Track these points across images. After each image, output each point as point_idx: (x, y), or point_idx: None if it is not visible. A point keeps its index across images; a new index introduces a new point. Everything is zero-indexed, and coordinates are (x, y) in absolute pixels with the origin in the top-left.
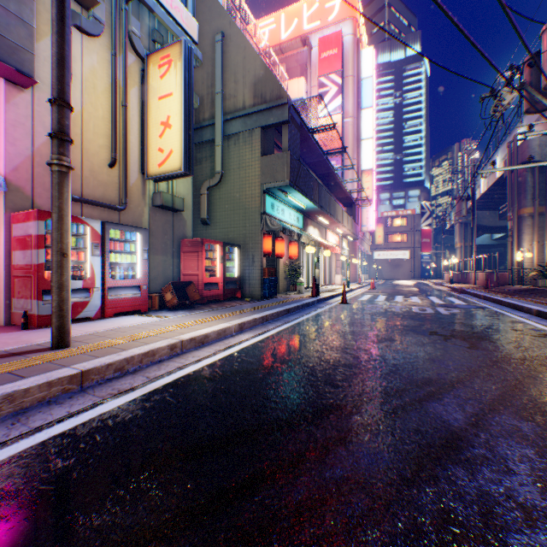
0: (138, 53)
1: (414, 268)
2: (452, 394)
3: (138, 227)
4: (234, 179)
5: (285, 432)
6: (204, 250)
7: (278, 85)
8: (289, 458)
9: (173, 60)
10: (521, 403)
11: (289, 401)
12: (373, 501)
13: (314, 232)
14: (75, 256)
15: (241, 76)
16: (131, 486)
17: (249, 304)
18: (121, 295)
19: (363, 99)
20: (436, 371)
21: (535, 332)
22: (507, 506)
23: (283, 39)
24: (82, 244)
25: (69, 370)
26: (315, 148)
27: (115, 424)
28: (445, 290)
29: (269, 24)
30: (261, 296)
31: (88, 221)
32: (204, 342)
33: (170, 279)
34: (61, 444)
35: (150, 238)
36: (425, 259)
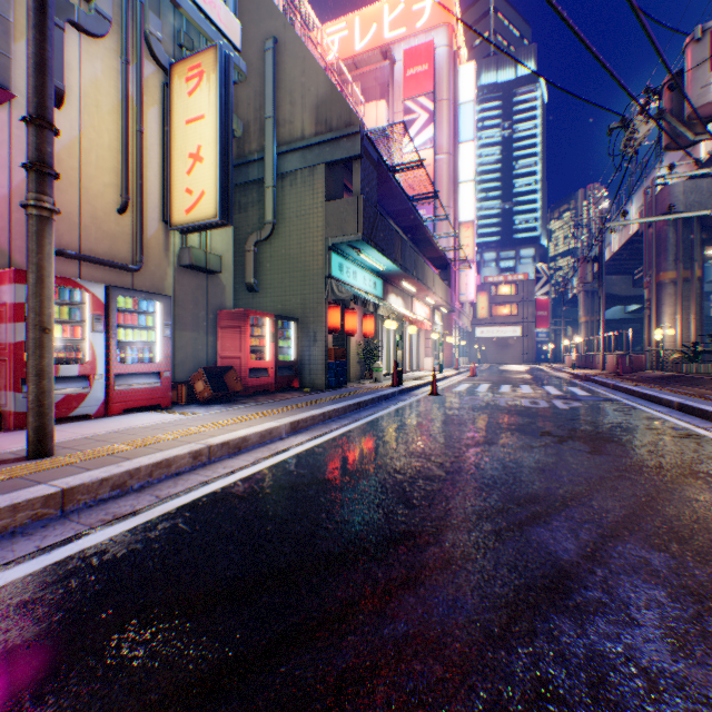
0: (158, 61)
1: (526, 349)
2: (564, 515)
3: (157, 294)
4: (290, 232)
5: (336, 572)
6: (249, 325)
7: (347, 108)
8: (336, 609)
9: (205, 71)
10: (653, 527)
11: (346, 527)
12: (444, 669)
13: (396, 302)
14: (69, 333)
15: (299, 96)
16: (108, 654)
17: (308, 396)
18: (134, 384)
19: (461, 130)
20: (545, 484)
21: (675, 431)
22: (625, 672)
23: (358, 50)
24: (78, 315)
25: (45, 488)
26: (398, 192)
27: (102, 563)
28: (565, 377)
29: (340, 30)
30: (326, 385)
31: (87, 285)
32: (242, 447)
33: (203, 364)
34: (20, 593)
35: (176, 309)
36: (541, 337)
